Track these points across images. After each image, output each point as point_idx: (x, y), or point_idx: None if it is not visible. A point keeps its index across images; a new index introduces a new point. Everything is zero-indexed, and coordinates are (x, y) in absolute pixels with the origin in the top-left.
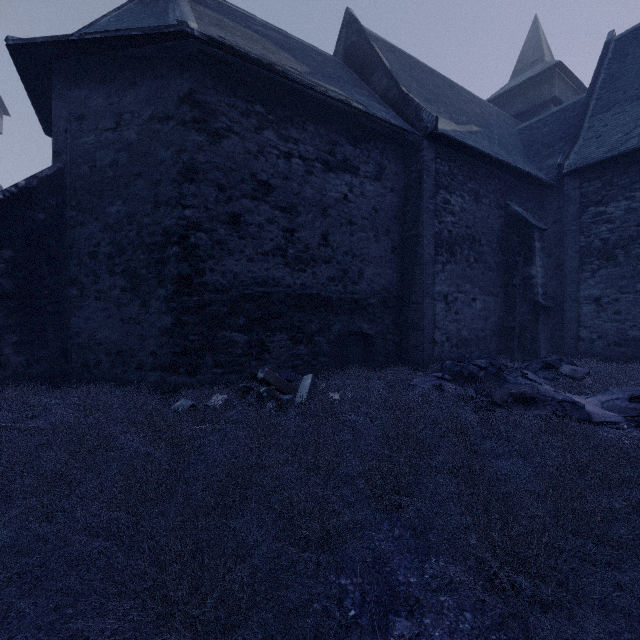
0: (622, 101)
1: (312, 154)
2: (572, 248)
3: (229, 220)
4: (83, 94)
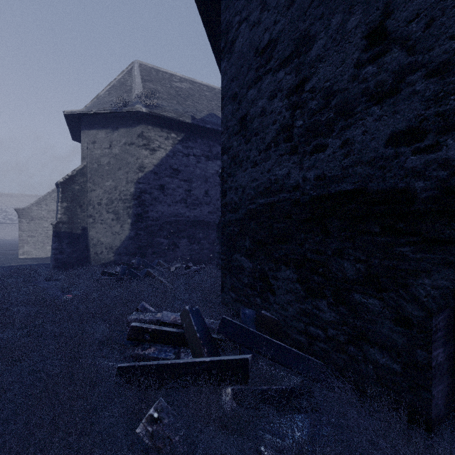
0: None
1: None
2: None
3: (239, 128)
4: None
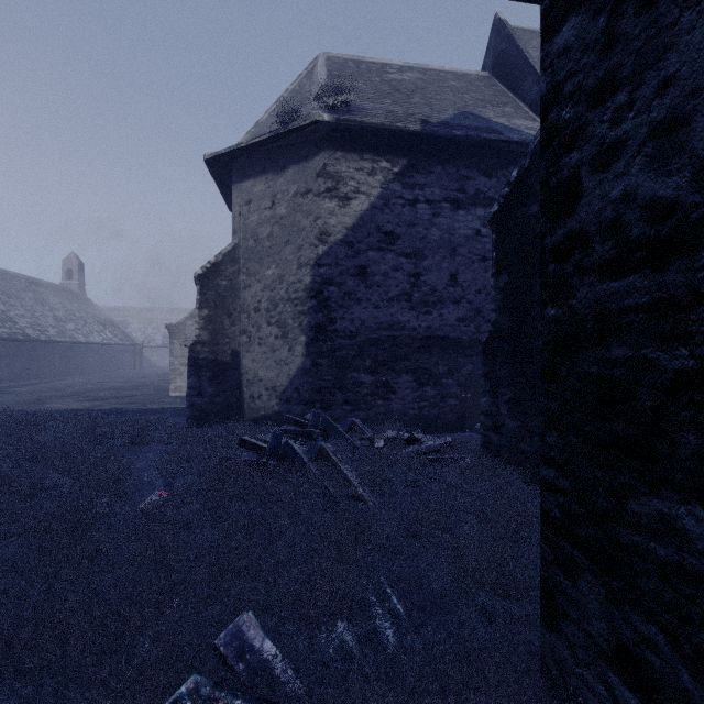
0: None
1: None
2: None
3: None
4: None
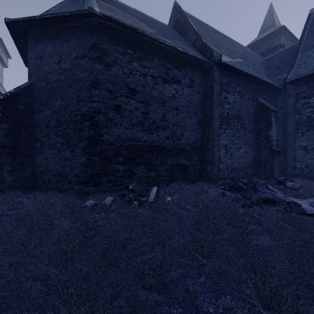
0: None
1: (157, 74)
2: (291, 121)
3: (115, 108)
4: (42, 46)
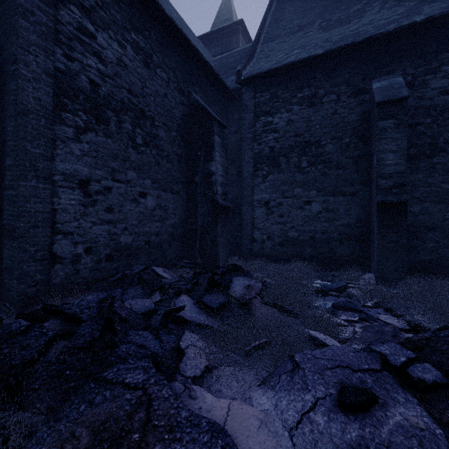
0: (283, 35)
1: None
2: (248, 154)
3: None
4: None
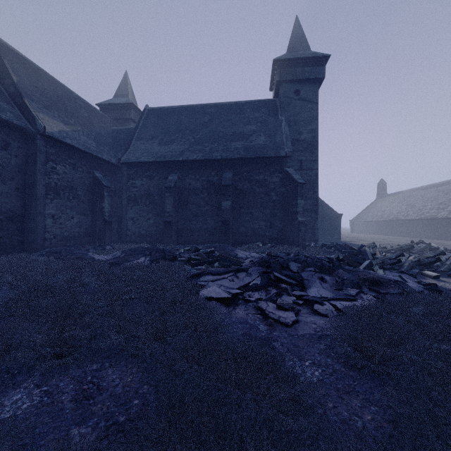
0: (144, 139)
1: None
2: (125, 196)
3: None
4: None
